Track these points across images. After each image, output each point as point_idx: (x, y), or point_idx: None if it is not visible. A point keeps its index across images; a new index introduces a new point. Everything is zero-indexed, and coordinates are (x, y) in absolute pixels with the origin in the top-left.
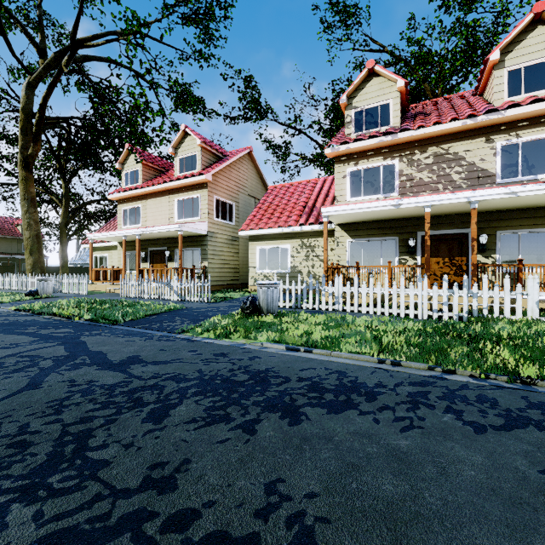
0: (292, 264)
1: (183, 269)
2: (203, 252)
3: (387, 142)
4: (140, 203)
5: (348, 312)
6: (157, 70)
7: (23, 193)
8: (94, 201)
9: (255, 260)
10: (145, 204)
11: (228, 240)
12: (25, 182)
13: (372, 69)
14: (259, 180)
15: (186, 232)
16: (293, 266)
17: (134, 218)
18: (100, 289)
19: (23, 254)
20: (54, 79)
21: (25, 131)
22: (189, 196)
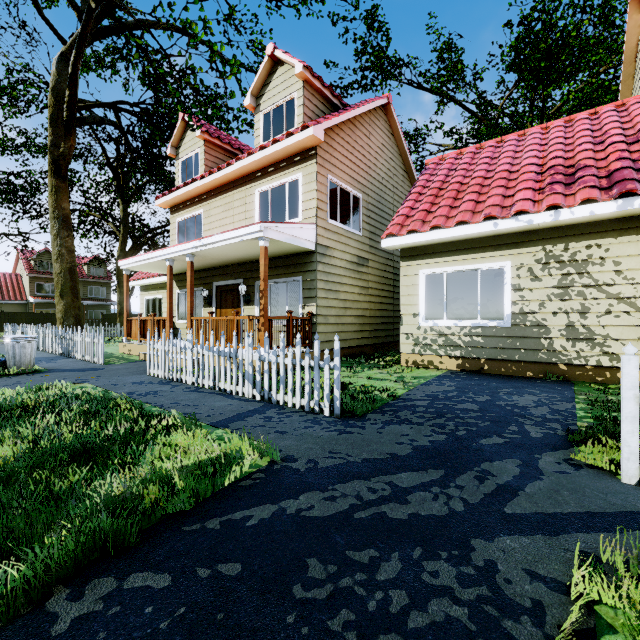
0: (516, 307)
1: (268, 319)
2: (308, 285)
3: None
4: (202, 206)
5: None
6: (236, 27)
7: (52, 210)
8: (160, 227)
9: (417, 299)
10: (208, 208)
11: (352, 263)
12: (56, 194)
13: None
14: (399, 160)
15: (275, 242)
16: (519, 313)
17: (192, 234)
18: (136, 352)
19: (88, 299)
20: (82, 29)
21: (55, 121)
22: (280, 180)
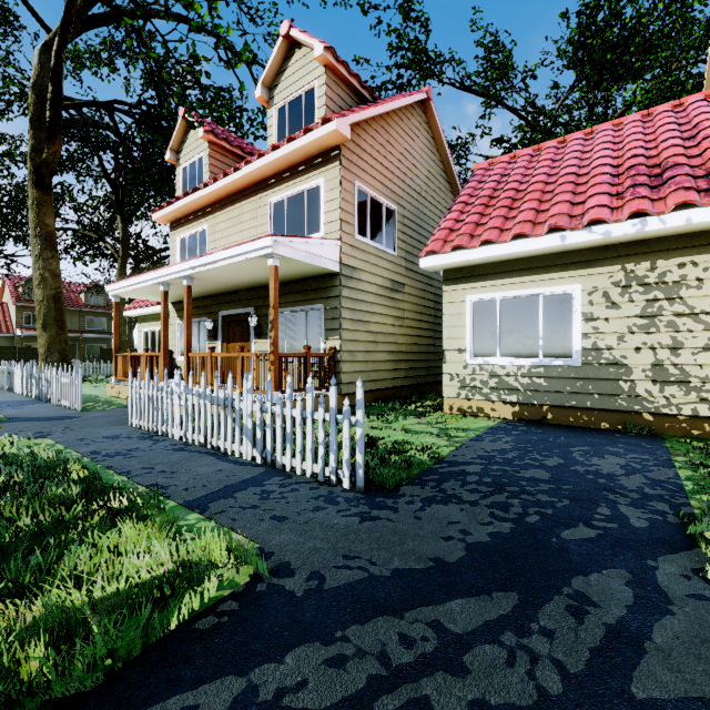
0: (588, 341)
1: (280, 356)
2: (330, 314)
3: None
4: (206, 221)
5: None
6: (252, 17)
7: (33, 227)
8: (165, 249)
9: (463, 331)
10: (213, 223)
11: (384, 289)
12: (37, 208)
13: None
14: (440, 168)
15: (289, 261)
16: (591, 348)
17: (195, 254)
18: (125, 394)
19: (86, 331)
20: (65, 11)
21: (36, 123)
22: (298, 187)
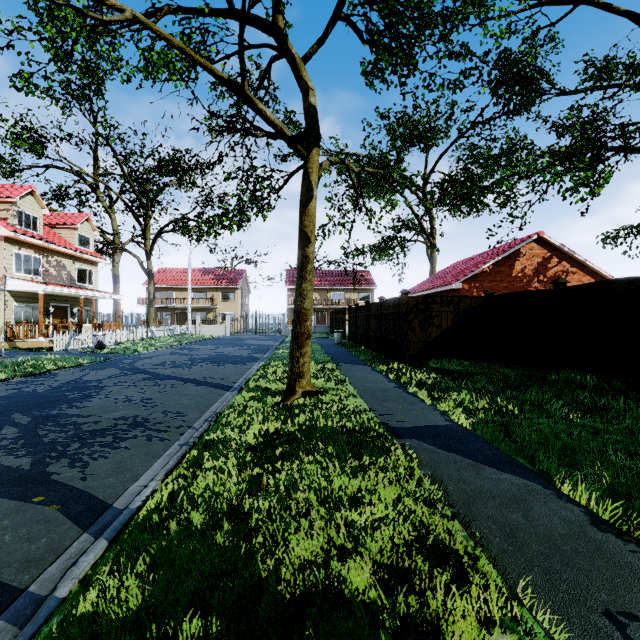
0: None
1: None
2: None
3: (43, 245)
4: None
5: (91, 347)
6: None
7: None
8: None
9: None
10: None
11: None
12: None
13: (33, 191)
14: None
15: None
16: None
17: None
18: None
19: None
20: None
21: None
22: None
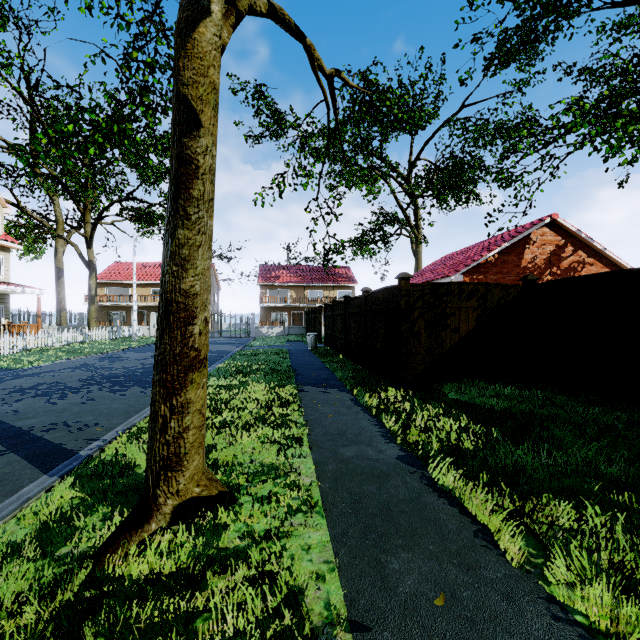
0: None
1: None
2: None
3: None
4: None
5: None
6: None
7: None
8: None
9: None
10: None
11: None
12: None
13: None
14: None
15: None
16: None
17: None
18: None
19: None
20: None
21: None
22: None
